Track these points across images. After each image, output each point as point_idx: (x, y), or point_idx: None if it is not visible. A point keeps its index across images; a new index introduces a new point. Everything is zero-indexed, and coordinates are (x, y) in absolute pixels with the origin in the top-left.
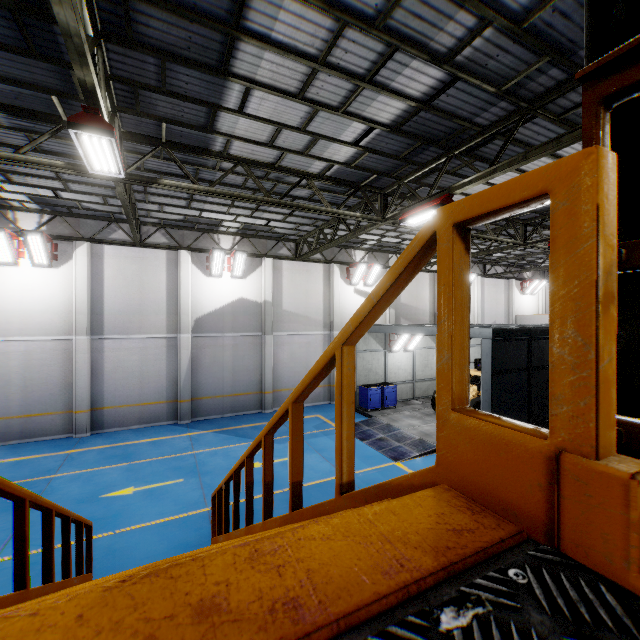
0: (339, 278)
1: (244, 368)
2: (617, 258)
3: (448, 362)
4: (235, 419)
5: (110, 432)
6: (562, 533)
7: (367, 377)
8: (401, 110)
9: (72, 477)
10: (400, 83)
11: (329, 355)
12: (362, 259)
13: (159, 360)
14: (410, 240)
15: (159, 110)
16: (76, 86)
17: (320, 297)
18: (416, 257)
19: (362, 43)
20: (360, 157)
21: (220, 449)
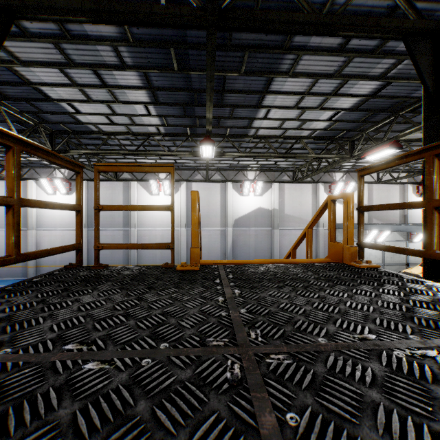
0: (323, 192)
1: (261, 248)
2: (360, 209)
3: (329, 231)
4: None
5: None
6: (343, 259)
7: None
8: (356, 101)
9: None
10: (353, 91)
11: (304, 232)
12: (341, 178)
13: (217, 241)
14: None
15: (227, 124)
16: (197, 123)
17: (309, 205)
18: (324, 206)
19: (328, 82)
20: (333, 125)
21: None
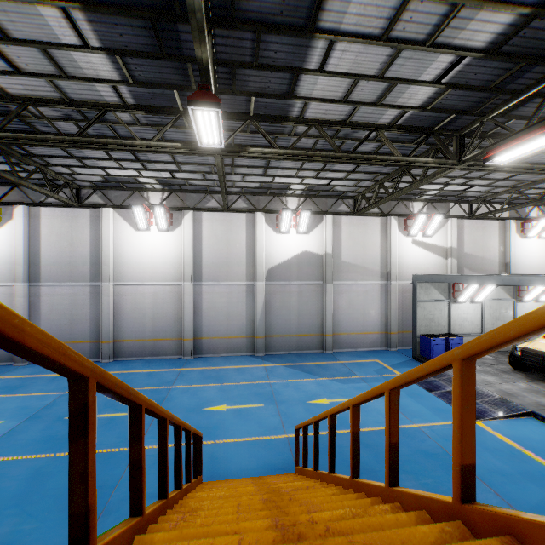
0: (396, 230)
1: (307, 312)
2: None
3: None
4: (300, 356)
5: (206, 357)
6: None
7: (428, 327)
8: (505, 25)
9: (183, 390)
10: None
11: None
12: (420, 210)
13: (240, 302)
14: (479, 186)
15: (250, 86)
16: (190, 77)
17: (377, 249)
18: None
19: None
20: (439, 96)
21: (291, 382)
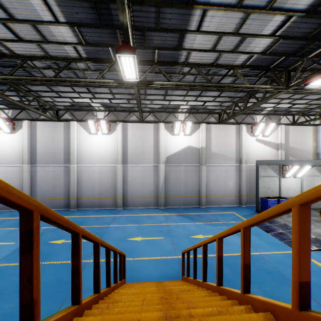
0: (246, 132)
1: (190, 183)
2: None
3: None
4: (186, 209)
5: (130, 209)
6: None
7: (266, 192)
8: None
9: (116, 227)
10: None
11: None
12: (261, 120)
13: (150, 177)
14: (299, 104)
15: (154, 43)
16: (118, 39)
17: (233, 144)
18: None
19: None
20: (274, 45)
21: (180, 224)
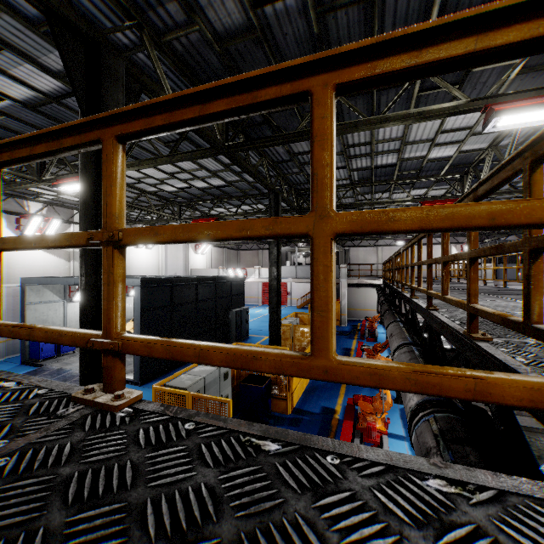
0: (5, 228)
1: None
2: None
3: None
4: None
5: None
6: None
7: None
8: (31, 95)
9: None
10: (20, 74)
11: None
12: (39, 211)
13: None
14: None
15: None
16: None
17: None
18: None
19: None
20: None
21: None
